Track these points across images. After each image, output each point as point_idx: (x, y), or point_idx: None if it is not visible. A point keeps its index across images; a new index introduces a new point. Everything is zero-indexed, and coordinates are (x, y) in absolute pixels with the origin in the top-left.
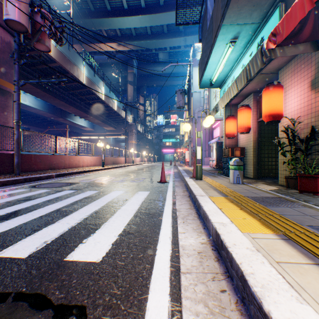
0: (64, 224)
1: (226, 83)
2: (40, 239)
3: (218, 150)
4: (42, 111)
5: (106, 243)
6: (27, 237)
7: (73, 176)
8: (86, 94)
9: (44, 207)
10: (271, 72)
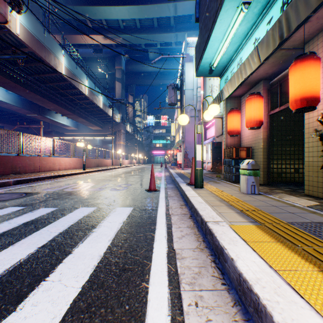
0: None
1: (229, 69)
2: None
3: (213, 151)
4: (15, 107)
5: None
6: None
7: (39, 182)
8: (67, 88)
9: None
10: (295, 46)
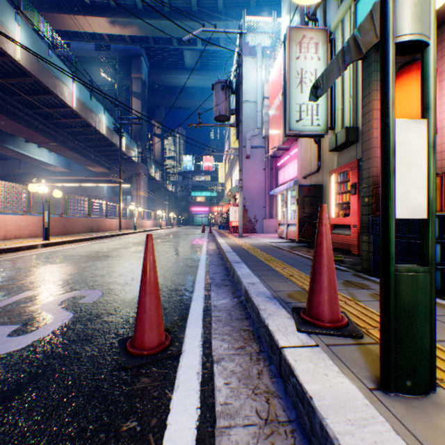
0: None
1: None
2: None
3: (302, 202)
4: None
5: None
6: None
7: None
8: (35, 92)
9: None
10: None
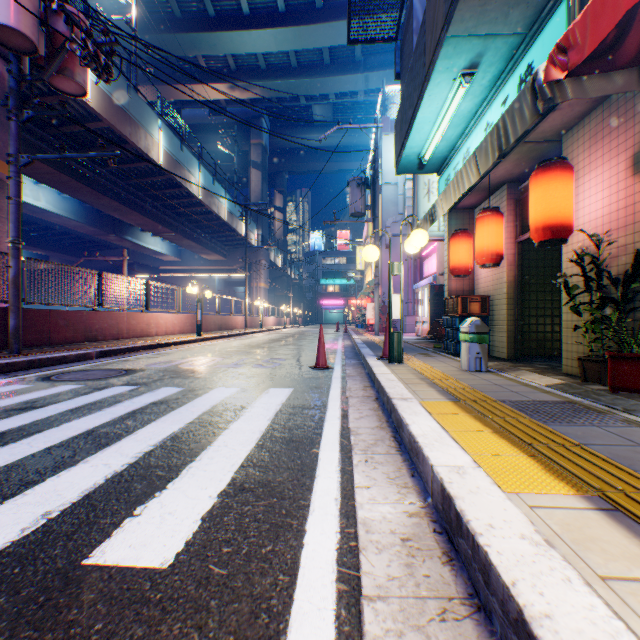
0: (98, 467)
1: (452, 164)
2: (35, 507)
3: (433, 301)
4: (73, 222)
5: (189, 517)
6: (5, 502)
7: (134, 355)
8: (166, 187)
9: (60, 426)
10: (547, 138)
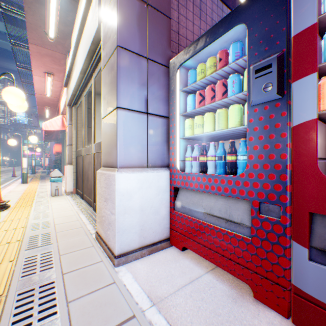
0: None
1: None
2: None
3: None
4: None
5: None
6: None
7: None
8: None
9: None
10: None
